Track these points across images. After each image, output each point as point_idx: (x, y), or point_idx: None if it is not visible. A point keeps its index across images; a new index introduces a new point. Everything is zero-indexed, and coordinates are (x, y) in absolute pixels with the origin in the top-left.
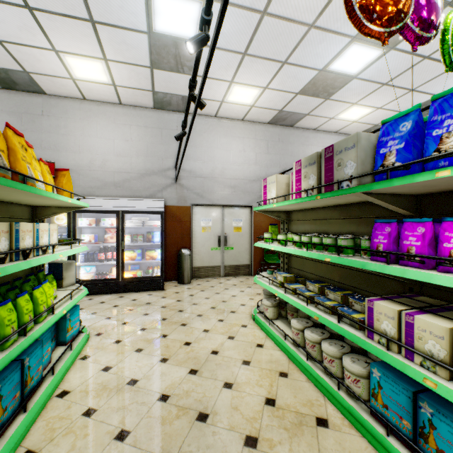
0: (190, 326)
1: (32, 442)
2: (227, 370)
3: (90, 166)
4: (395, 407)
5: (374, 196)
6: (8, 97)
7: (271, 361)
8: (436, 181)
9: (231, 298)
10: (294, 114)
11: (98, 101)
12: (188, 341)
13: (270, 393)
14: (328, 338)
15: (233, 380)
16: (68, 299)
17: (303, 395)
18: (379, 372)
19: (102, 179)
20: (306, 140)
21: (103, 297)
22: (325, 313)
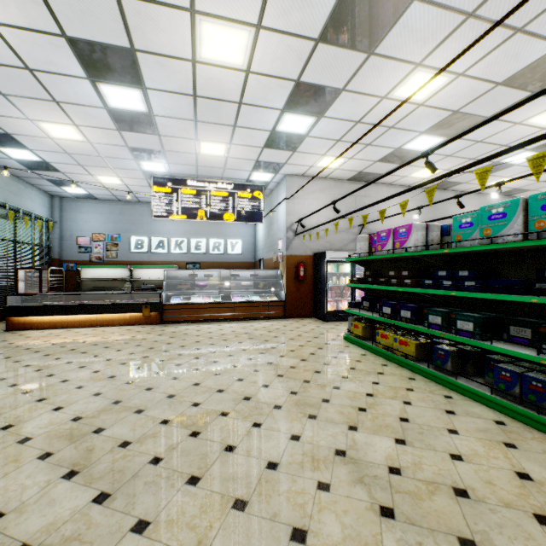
0: None
1: None
2: None
3: None
4: None
5: None
6: (348, 185)
7: None
8: None
9: None
10: (521, 190)
11: (395, 185)
12: None
13: None
14: None
15: None
16: None
17: None
18: None
19: None
20: None
21: None
22: None
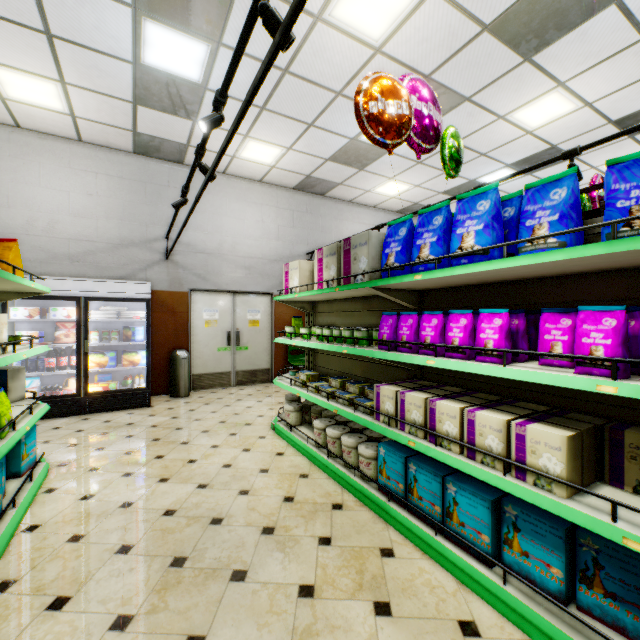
0: (194, 444)
1: (6, 574)
2: (243, 480)
3: (27, 229)
4: (394, 475)
5: (382, 291)
6: None
7: (292, 466)
8: (418, 282)
9: (245, 410)
10: (324, 181)
11: (42, 132)
12: (193, 459)
13: (289, 493)
14: (348, 433)
15: (249, 487)
16: (26, 415)
17: (322, 489)
18: (384, 449)
19: (48, 249)
20: (339, 213)
21: (56, 422)
22: (345, 406)
